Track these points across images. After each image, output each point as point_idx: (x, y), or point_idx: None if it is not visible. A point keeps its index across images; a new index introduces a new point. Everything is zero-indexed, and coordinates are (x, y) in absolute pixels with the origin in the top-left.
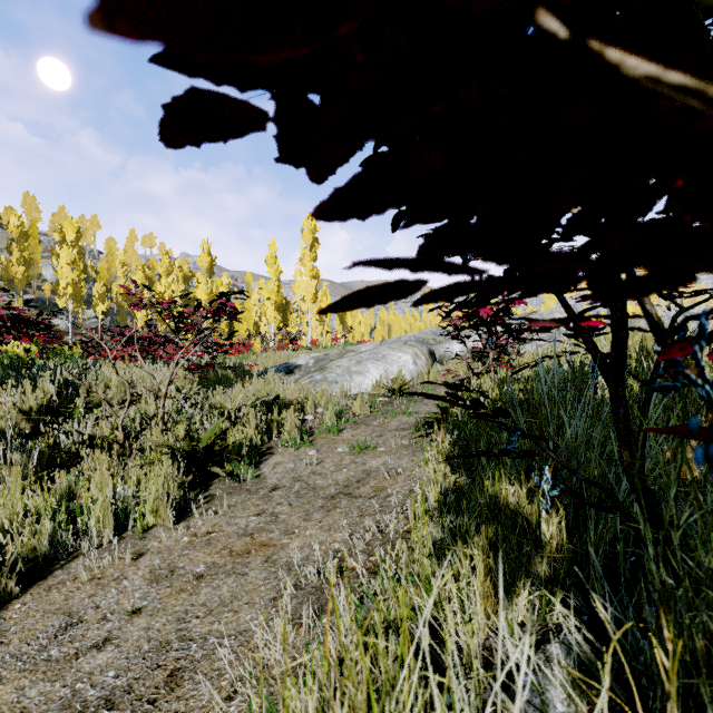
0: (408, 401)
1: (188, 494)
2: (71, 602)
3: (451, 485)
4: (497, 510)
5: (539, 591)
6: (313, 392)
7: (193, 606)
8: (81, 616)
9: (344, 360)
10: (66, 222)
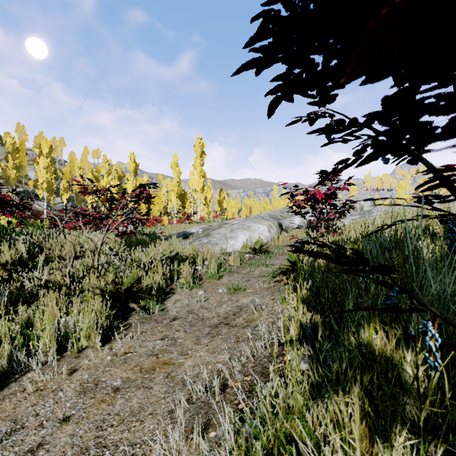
0: (265, 257)
1: (113, 322)
2: (18, 410)
3: (307, 321)
4: (370, 358)
5: (417, 438)
6: (201, 251)
7: (109, 415)
8: (24, 423)
9: (222, 229)
10: (42, 141)
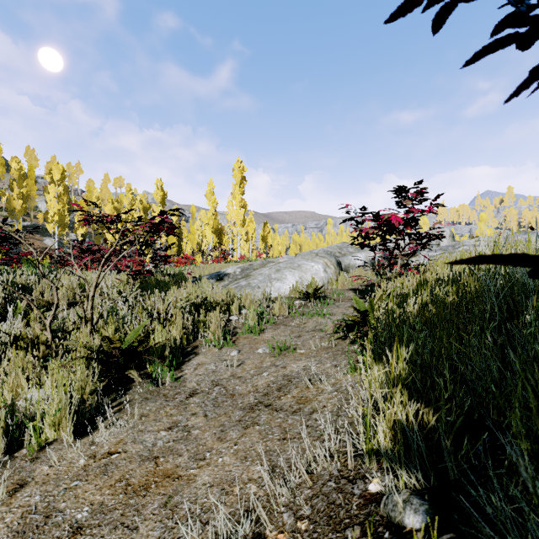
0: (321, 304)
1: (104, 398)
2: None
3: (409, 419)
4: None
5: None
6: (239, 296)
7: None
8: None
9: (265, 269)
10: (53, 166)
